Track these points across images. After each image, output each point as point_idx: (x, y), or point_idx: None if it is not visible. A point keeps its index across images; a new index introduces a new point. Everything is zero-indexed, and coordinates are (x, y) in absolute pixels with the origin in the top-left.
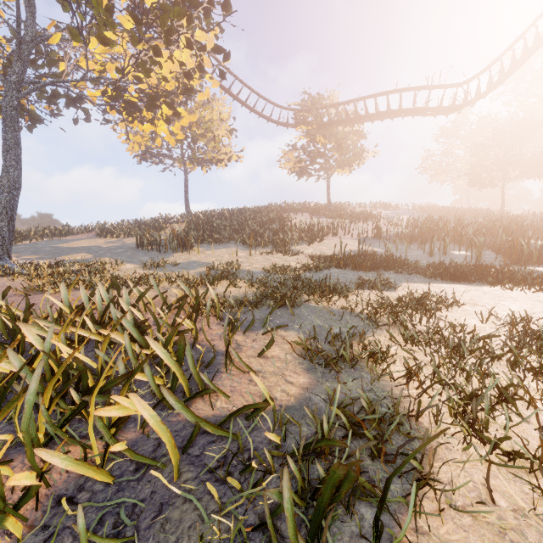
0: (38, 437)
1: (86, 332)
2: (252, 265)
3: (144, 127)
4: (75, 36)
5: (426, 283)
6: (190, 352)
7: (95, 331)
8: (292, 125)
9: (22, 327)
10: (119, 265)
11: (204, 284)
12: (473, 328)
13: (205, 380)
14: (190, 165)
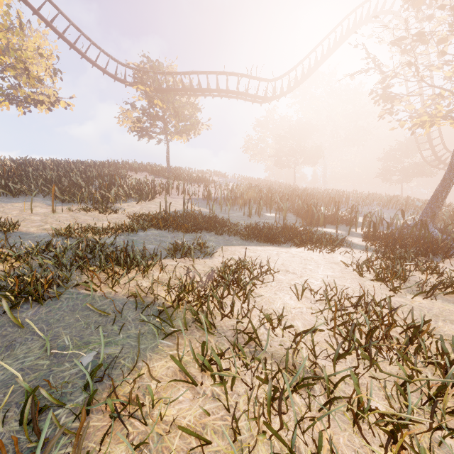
0: None
1: None
2: (43, 226)
3: None
4: None
5: (243, 246)
6: None
7: None
8: (130, 83)
9: None
10: None
11: None
12: (290, 312)
13: None
14: None
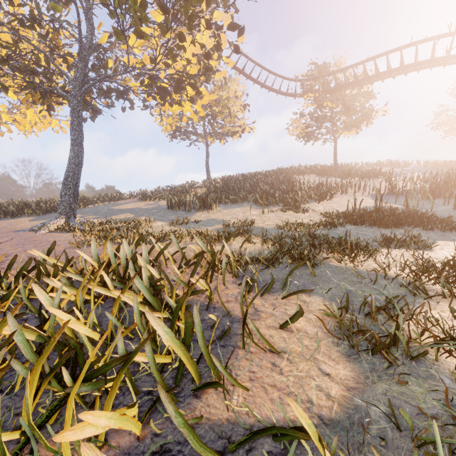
0: (3, 446)
1: (104, 289)
2: (265, 222)
3: (173, 109)
4: (118, 36)
5: None
6: (200, 327)
7: (113, 288)
8: (299, 94)
9: (34, 286)
10: (152, 223)
11: (220, 240)
12: None
13: (218, 367)
14: (210, 139)
